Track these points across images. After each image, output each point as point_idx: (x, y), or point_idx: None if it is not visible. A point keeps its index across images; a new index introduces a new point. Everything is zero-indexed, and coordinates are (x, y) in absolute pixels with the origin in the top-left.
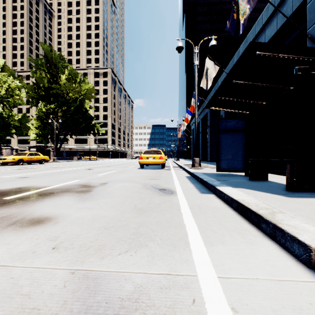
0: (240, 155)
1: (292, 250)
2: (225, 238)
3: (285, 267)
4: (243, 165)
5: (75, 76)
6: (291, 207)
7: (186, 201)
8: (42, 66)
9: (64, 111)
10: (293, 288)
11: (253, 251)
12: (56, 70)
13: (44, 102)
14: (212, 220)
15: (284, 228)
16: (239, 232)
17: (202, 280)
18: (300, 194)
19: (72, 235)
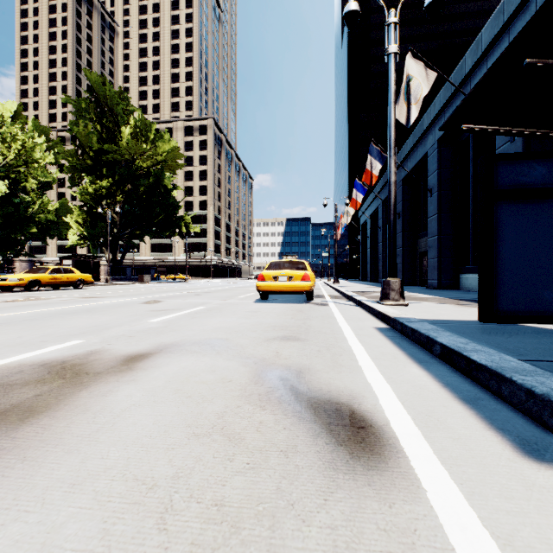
0: None
1: None
2: None
3: None
4: None
5: (146, 128)
6: None
7: None
8: (88, 112)
9: (127, 193)
10: None
11: None
12: (114, 119)
13: (91, 177)
14: None
15: None
16: None
17: None
18: None
19: None
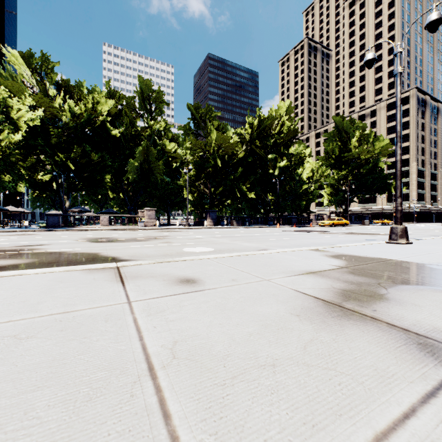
0: None
1: None
2: None
3: None
4: None
5: (367, 137)
6: None
7: None
8: (333, 137)
9: (354, 175)
10: None
11: None
12: (346, 136)
13: (336, 171)
14: None
15: None
16: None
17: None
18: None
19: None
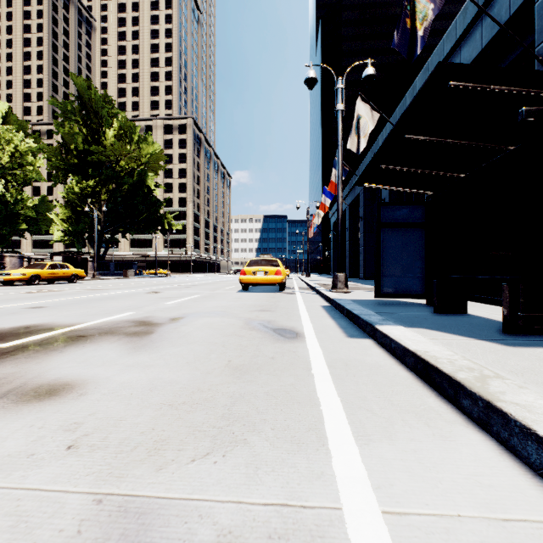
0: (417, 268)
1: (523, 454)
2: (393, 427)
3: (513, 491)
4: (423, 285)
5: (131, 131)
6: (515, 366)
7: (321, 351)
8: (73, 114)
9: (111, 192)
10: (532, 538)
11: (448, 455)
12: (98, 121)
13: (77, 176)
14: (369, 389)
15: (507, 410)
16: (421, 414)
17: (351, 519)
18: (530, 340)
19: (108, 419)
